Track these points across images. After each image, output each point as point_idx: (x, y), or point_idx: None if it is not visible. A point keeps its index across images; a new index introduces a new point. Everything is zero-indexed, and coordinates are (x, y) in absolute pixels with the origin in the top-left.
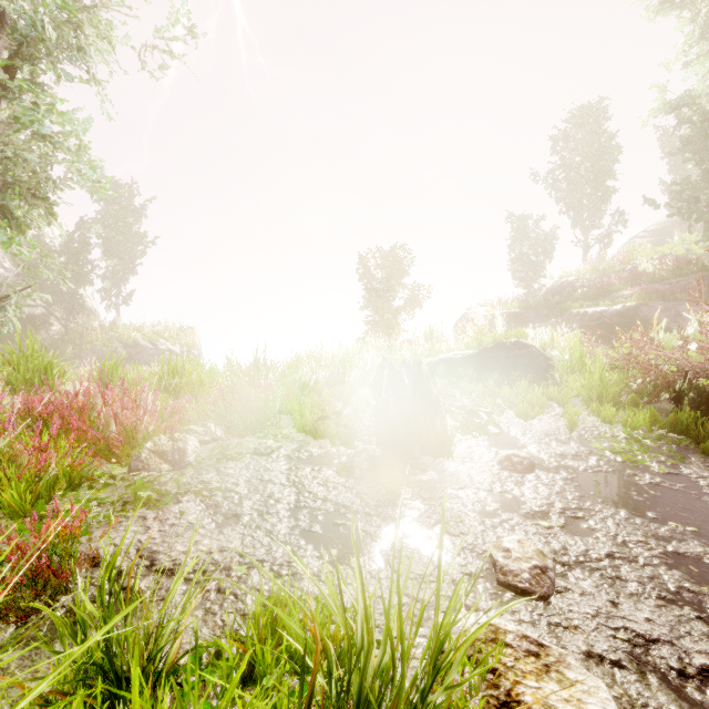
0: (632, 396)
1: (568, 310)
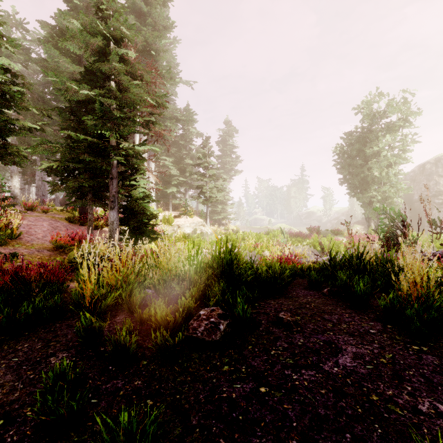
0: None
1: None
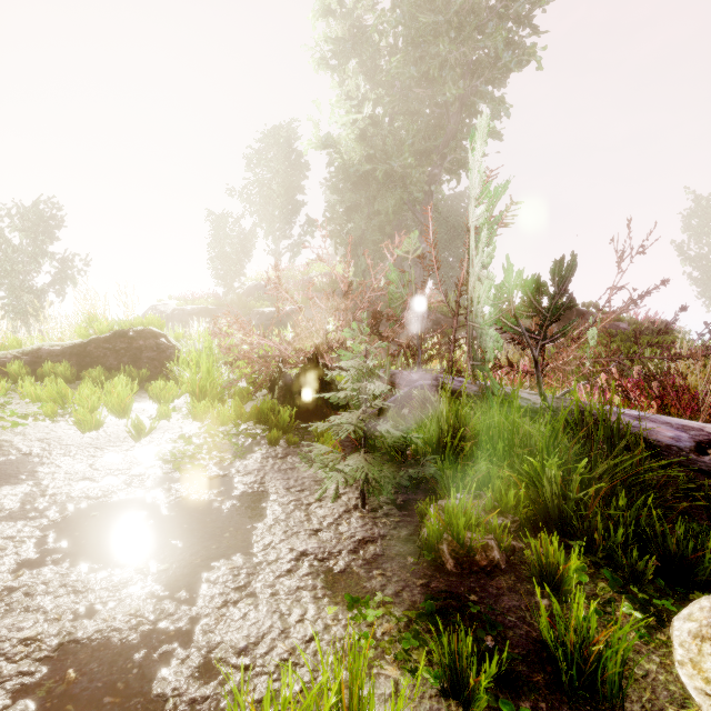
0: (240, 388)
1: (253, 309)
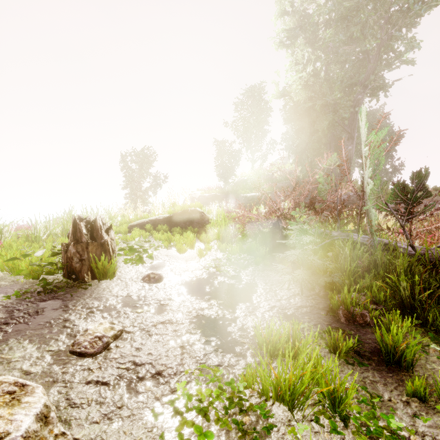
0: (239, 237)
1: (240, 194)
